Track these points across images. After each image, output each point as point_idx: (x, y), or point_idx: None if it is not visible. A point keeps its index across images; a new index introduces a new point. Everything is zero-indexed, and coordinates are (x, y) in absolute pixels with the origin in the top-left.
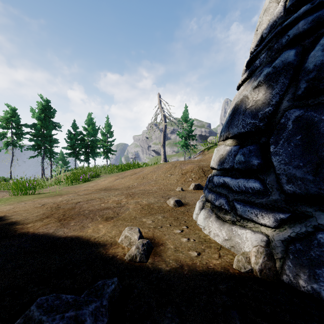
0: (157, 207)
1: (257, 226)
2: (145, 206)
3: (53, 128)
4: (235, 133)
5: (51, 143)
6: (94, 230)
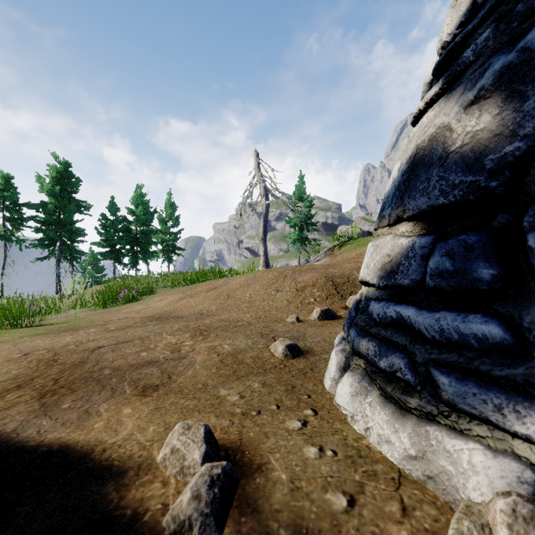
0: (251, 360)
1: (502, 437)
2: (227, 357)
3: (77, 210)
4: (421, 208)
5: (73, 236)
6: (109, 424)
